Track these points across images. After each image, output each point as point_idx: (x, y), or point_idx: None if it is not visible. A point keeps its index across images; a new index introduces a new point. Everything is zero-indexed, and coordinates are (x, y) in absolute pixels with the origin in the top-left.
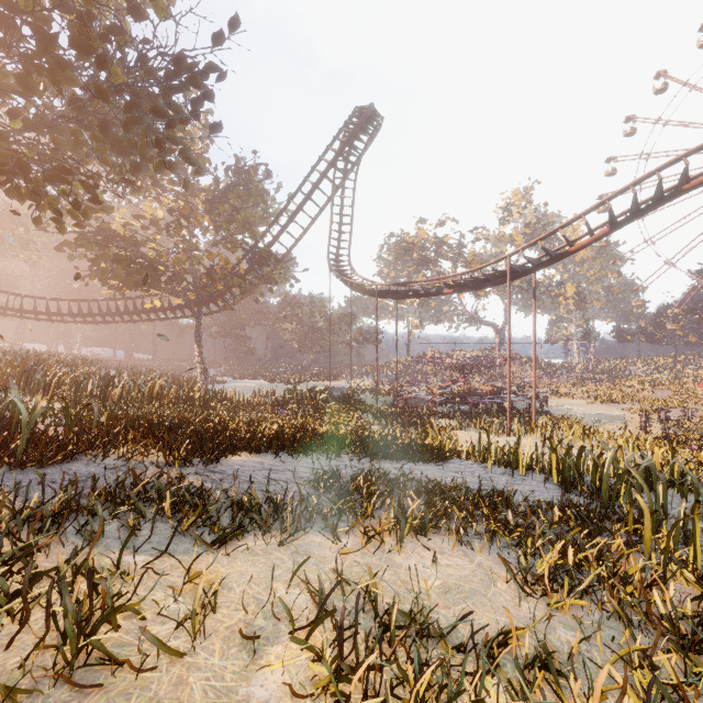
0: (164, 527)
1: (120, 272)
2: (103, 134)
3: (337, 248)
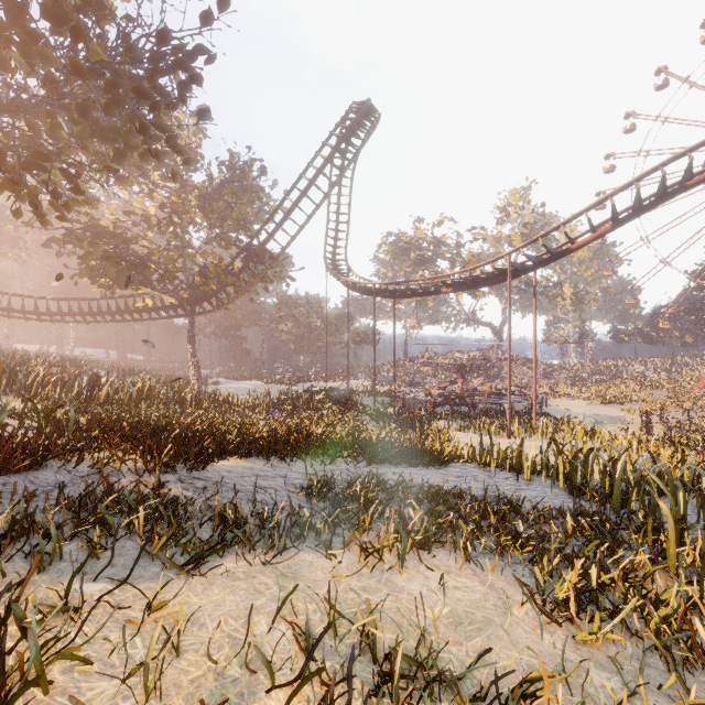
0: (132, 546)
1: (110, 270)
2: (83, 117)
3: (334, 247)
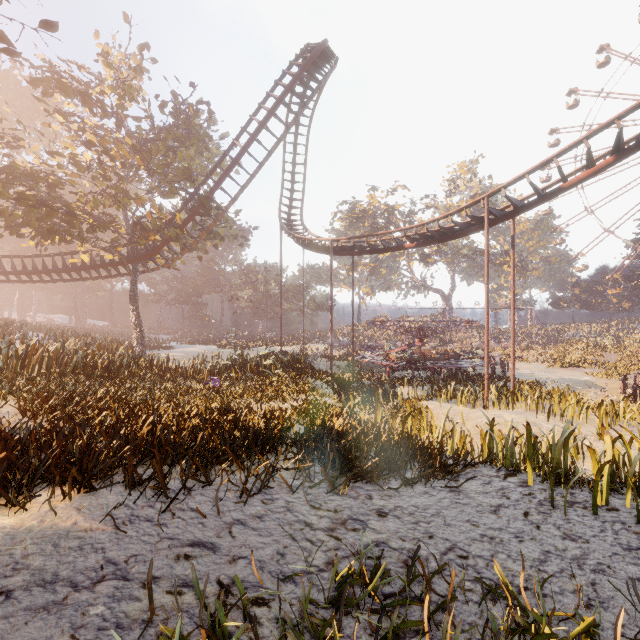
0: None
1: (32, 219)
2: None
3: (289, 207)
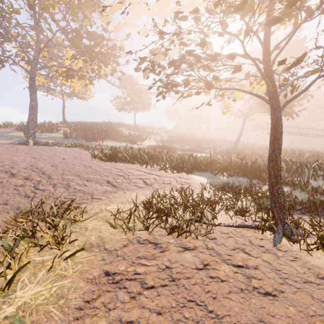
0: None
1: None
2: None
3: None
